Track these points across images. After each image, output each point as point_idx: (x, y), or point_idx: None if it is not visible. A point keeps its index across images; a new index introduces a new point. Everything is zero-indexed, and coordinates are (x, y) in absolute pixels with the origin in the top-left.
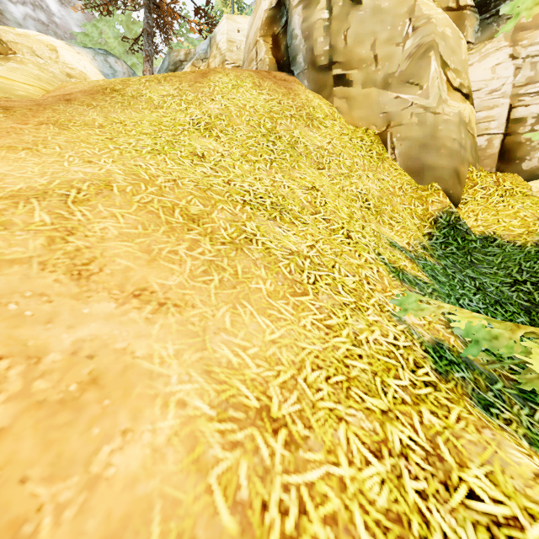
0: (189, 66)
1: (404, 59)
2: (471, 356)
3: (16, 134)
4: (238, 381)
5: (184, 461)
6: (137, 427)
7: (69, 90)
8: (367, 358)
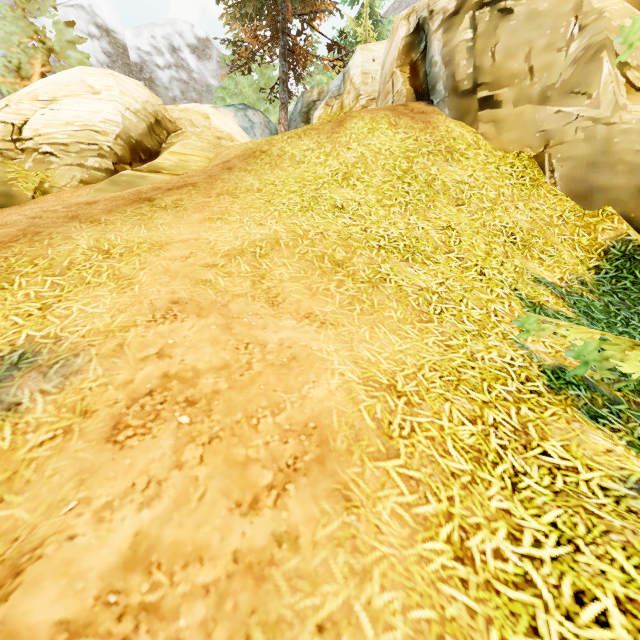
0: (322, 107)
1: (567, 66)
2: (596, 381)
3: (208, 207)
4: (375, 370)
5: (345, 397)
6: (320, 381)
7: (225, 157)
8: (479, 369)
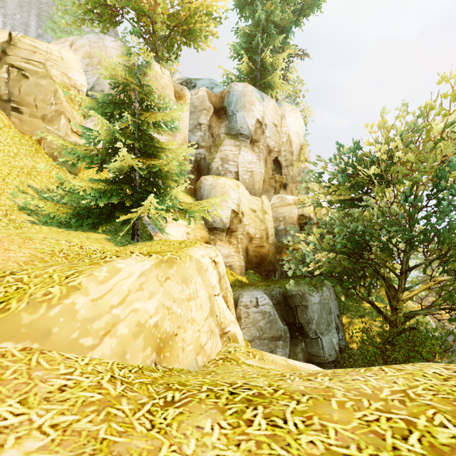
0: None
1: (51, 112)
2: (35, 210)
3: None
4: None
5: None
6: None
7: None
8: None
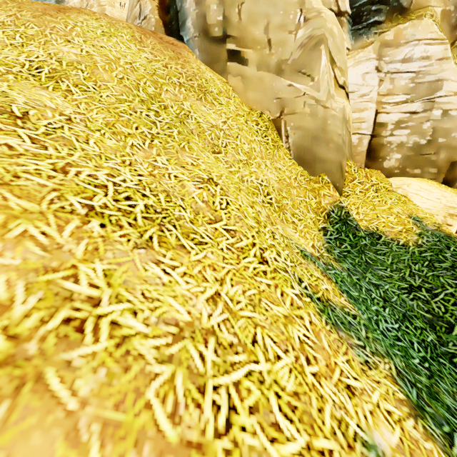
0: None
1: (297, 48)
2: None
3: None
4: None
5: None
6: None
7: None
8: None
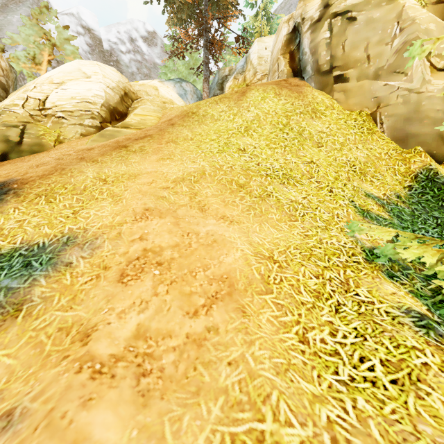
0: (231, 80)
1: (392, 54)
2: None
3: (161, 151)
4: (261, 248)
5: (244, 263)
6: (229, 254)
7: (169, 116)
8: (324, 249)
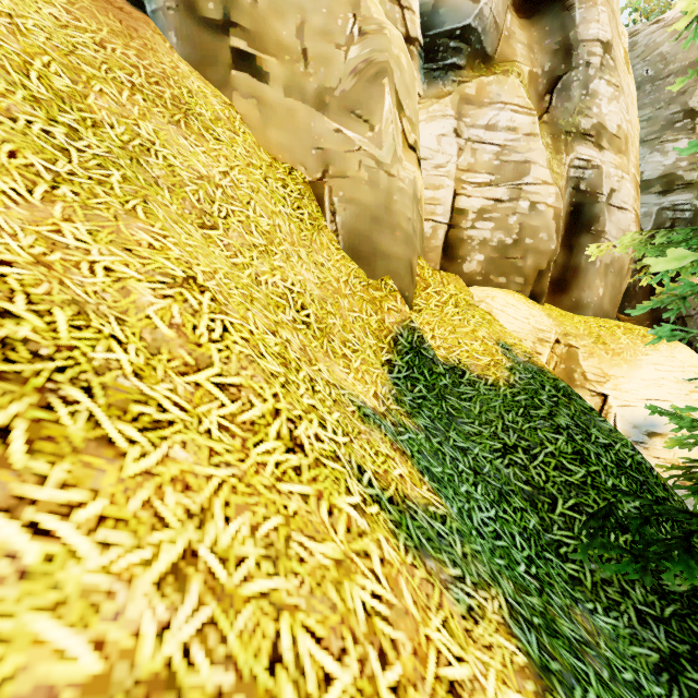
0: None
1: (348, 73)
2: None
3: None
4: None
5: None
6: None
7: None
8: None
